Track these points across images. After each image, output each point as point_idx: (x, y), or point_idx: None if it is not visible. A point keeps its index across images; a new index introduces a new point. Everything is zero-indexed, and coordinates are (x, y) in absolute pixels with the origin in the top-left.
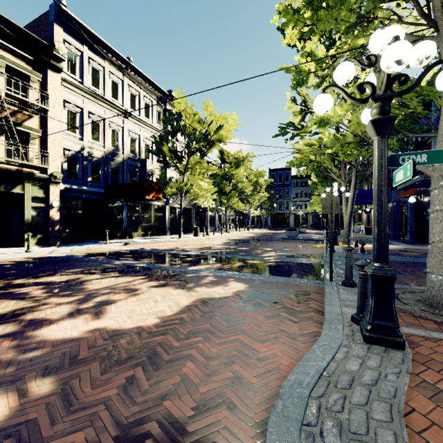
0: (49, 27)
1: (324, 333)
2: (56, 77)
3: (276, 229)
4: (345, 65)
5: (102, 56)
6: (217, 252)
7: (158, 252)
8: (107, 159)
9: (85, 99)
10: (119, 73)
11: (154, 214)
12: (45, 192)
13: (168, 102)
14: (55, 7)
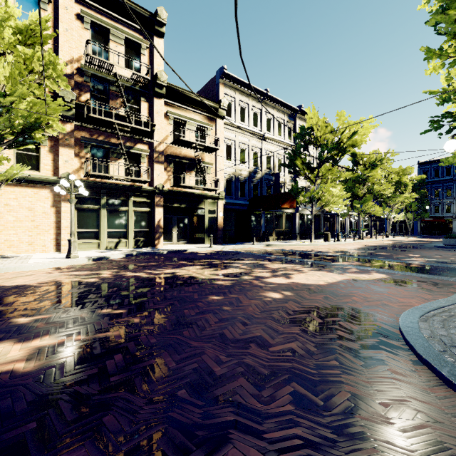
0: (215, 88)
1: (451, 296)
2: (221, 123)
3: (429, 237)
4: None
5: (247, 96)
6: (354, 255)
7: (299, 252)
8: (250, 177)
9: (236, 133)
10: (258, 105)
11: (285, 221)
12: (215, 206)
13: (298, 117)
14: (220, 73)
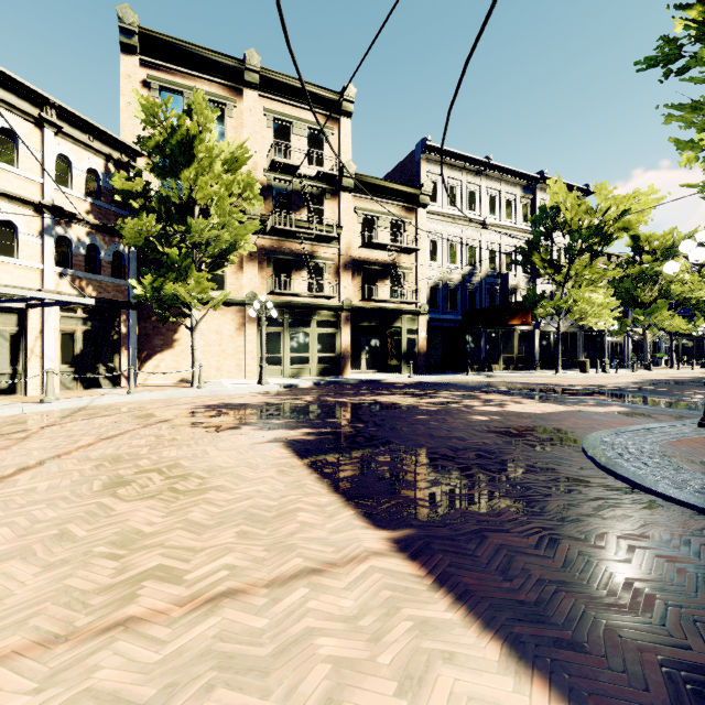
0: (415, 166)
1: (668, 422)
2: (423, 213)
3: None
4: (685, 244)
5: (459, 170)
6: (611, 389)
7: (530, 385)
8: (464, 282)
9: (444, 223)
10: (476, 179)
11: (518, 342)
12: (415, 324)
13: (538, 188)
14: (421, 146)
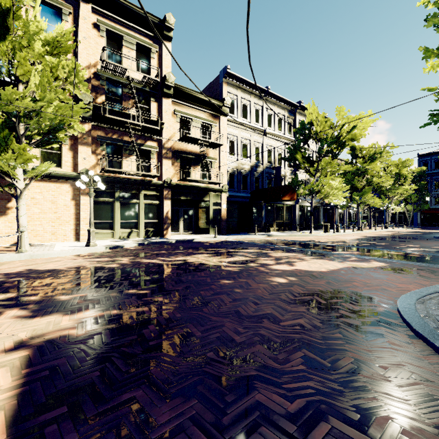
0: (219, 87)
1: None
2: (224, 120)
3: (429, 228)
4: None
5: (249, 93)
6: (353, 245)
7: (299, 242)
8: (252, 171)
9: (239, 129)
10: (260, 102)
11: (286, 213)
12: (219, 199)
13: (297, 112)
14: (223, 73)
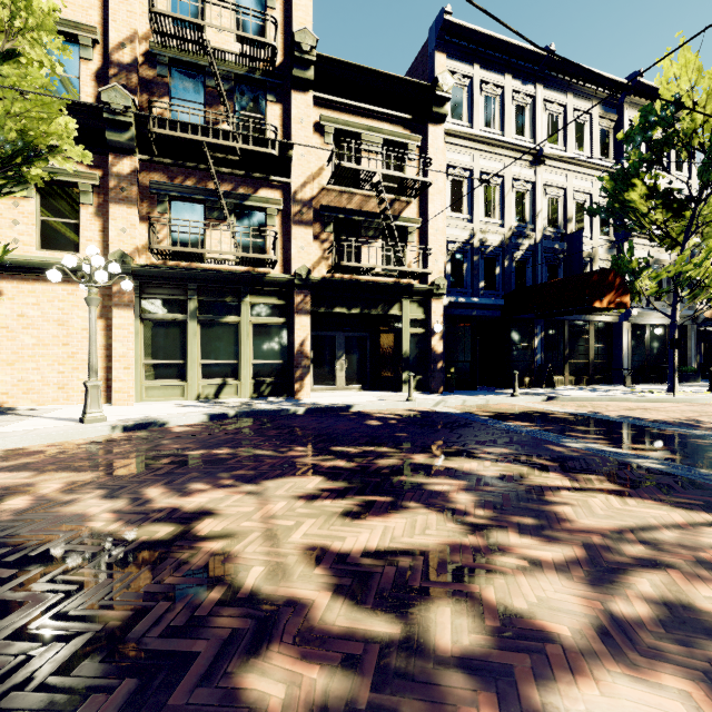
0: (428, 63)
1: None
2: (438, 131)
3: None
4: None
5: (500, 69)
6: None
7: (655, 429)
8: (508, 246)
9: (475, 153)
10: (528, 86)
11: (594, 341)
12: (424, 312)
13: (627, 102)
14: (436, 27)
